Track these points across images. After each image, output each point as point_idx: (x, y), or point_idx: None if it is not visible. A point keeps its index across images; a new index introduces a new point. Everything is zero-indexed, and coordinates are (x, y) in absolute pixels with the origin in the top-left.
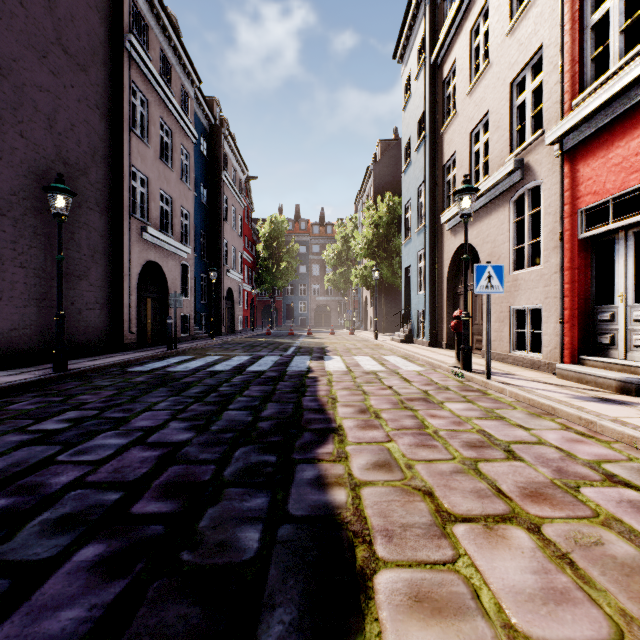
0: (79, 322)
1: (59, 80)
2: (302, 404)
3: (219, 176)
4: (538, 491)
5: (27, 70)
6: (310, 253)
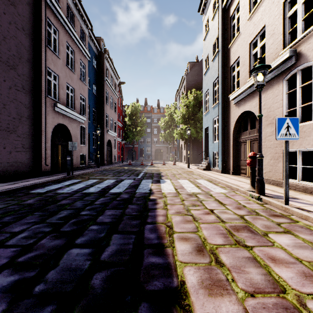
0: (9, 159)
1: None
2: (143, 236)
3: (103, 80)
4: None
5: None
6: (152, 122)
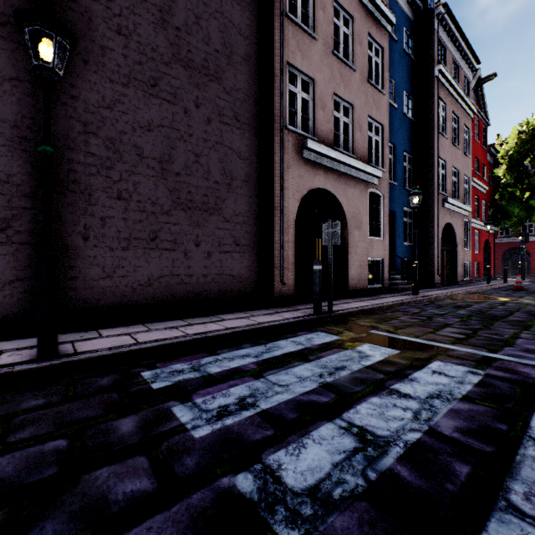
0: (208, 268)
1: None
2: None
3: (430, 75)
4: None
5: None
6: None
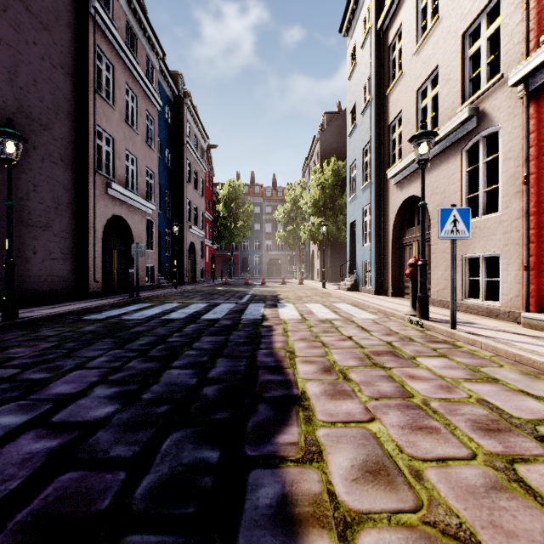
0: (42, 271)
1: (20, 35)
2: (256, 360)
3: (182, 142)
4: None
5: None
6: (263, 213)
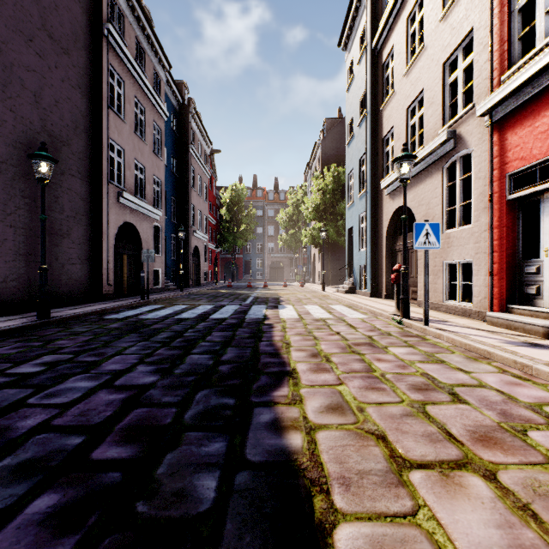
0: (62, 275)
1: (44, 61)
2: (259, 348)
3: (187, 149)
4: (487, 435)
5: (15, 52)
6: (266, 216)
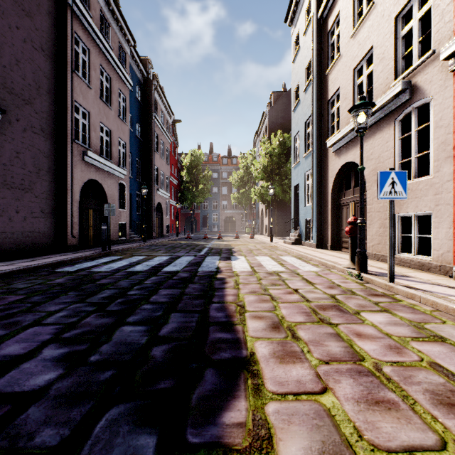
0: (24, 228)
1: (4, 20)
2: (208, 315)
3: (150, 117)
4: None
5: None
6: (220, 178)
